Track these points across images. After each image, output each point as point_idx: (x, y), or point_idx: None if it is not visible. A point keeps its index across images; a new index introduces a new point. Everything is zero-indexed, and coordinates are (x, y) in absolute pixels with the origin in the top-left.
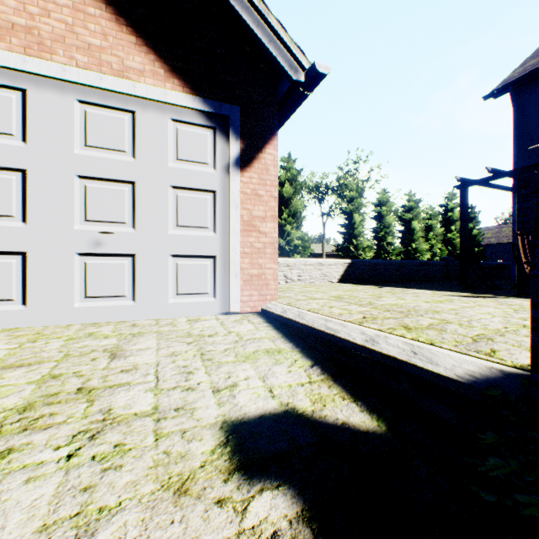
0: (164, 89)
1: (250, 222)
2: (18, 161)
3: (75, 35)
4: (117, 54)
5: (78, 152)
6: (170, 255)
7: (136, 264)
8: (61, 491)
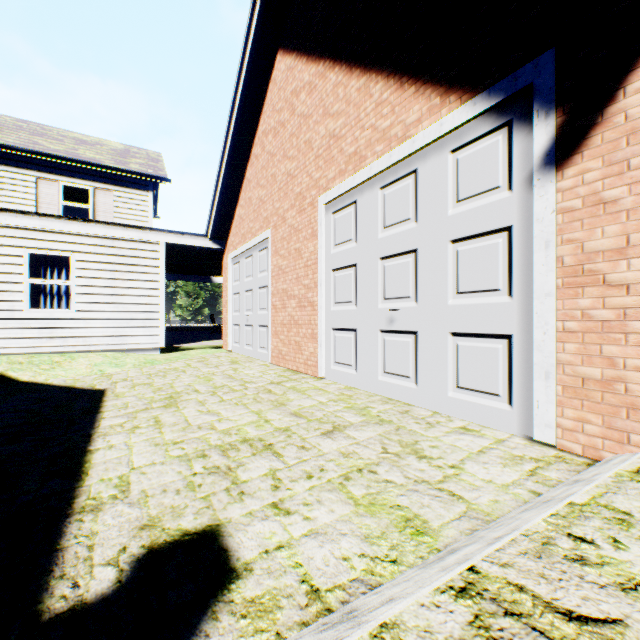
0: (439, 121)
1: (579, 267)
2: (353, 258)
3: (376, 131)
4: (400, 120)
5: (380, 236)
6: (449, 333)
7: (417, 342)
8: (167, 483)
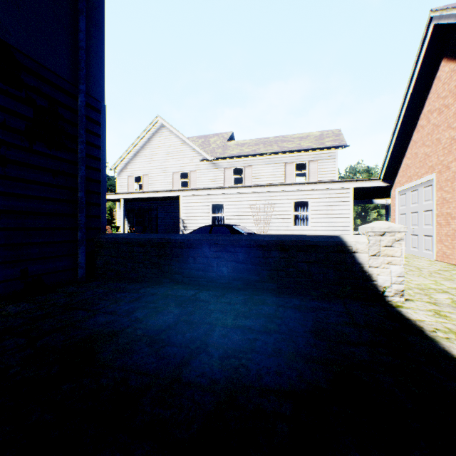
0: None
1: None
2: None
3: None
4: None
5: None
6: None
7: None
8: None
